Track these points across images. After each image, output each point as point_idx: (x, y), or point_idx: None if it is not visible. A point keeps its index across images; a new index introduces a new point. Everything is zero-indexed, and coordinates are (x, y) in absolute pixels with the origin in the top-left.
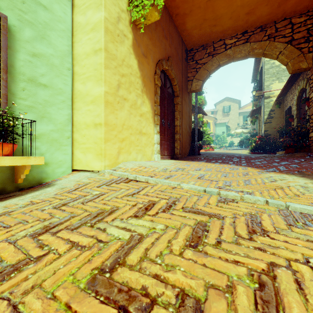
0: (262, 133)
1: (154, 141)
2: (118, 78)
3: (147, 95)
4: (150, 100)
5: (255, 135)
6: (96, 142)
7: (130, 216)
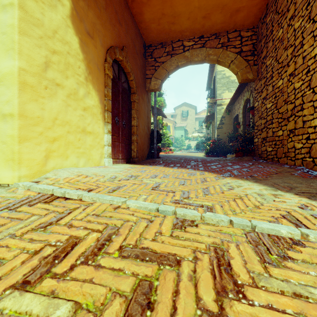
0: (215, 138)
1: (104, 142)
2: (46, 54)
3: (94, 85)
4: (98, 91)
5: (209, 139)
6: (5, 141)
7: (12, 286)
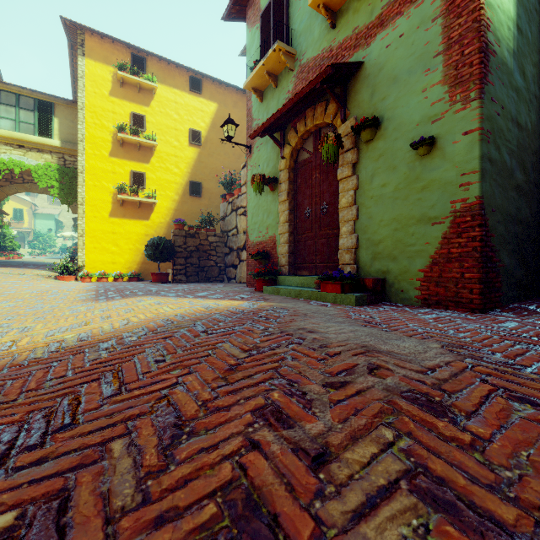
0: None
1: None
2: None
3: None
4: None
5: None
6: None
7: None
